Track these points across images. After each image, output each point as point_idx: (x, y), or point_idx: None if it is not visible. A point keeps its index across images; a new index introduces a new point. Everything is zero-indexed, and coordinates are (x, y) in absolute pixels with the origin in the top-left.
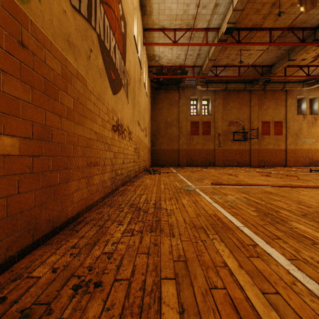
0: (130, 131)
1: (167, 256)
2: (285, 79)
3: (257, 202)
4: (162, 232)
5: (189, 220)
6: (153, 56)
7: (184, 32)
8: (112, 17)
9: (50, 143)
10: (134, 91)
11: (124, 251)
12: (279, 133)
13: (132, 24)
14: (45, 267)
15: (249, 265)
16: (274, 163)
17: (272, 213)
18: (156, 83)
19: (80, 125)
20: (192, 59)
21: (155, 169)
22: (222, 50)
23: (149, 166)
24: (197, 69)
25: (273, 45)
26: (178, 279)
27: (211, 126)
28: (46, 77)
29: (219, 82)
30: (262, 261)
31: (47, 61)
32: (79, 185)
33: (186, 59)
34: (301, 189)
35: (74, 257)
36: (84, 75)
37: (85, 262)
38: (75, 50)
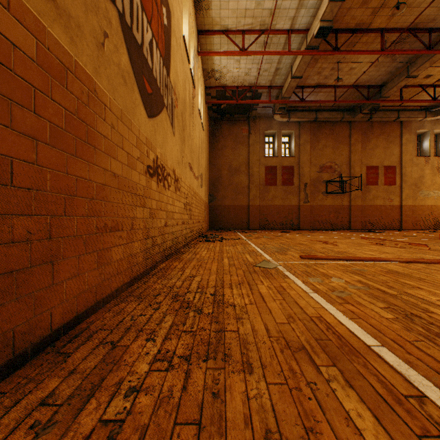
0: (178, 178)
1: (241, 434)
2: (400, 104)
3: (384, 290)
4: (227, 360)
5: (276, 329)
6: (212, 72)
7: (256, 35)
8: None
9: (7, 189)
10: (183, 118)
11: (149, 415)
12: (391, 182)
13: (180, 17)
14: None
15: None
16: (384, 226)
17: (418, 313)
18: (216, 112)
19: (83, 159)
20: (267, 76)
21: (214, 233)
22: (311, 63)
23: (206, 229)
24: (275, 90)
25: (386, 54)
26: None
27: (294, 172)
28: None
29: (305, 110)
30: None
31: None
32: (79, 265)
33: (259, 76)
34: None
35: (35, 437)
36: (91, 72)
37: None
38: (71, 23)
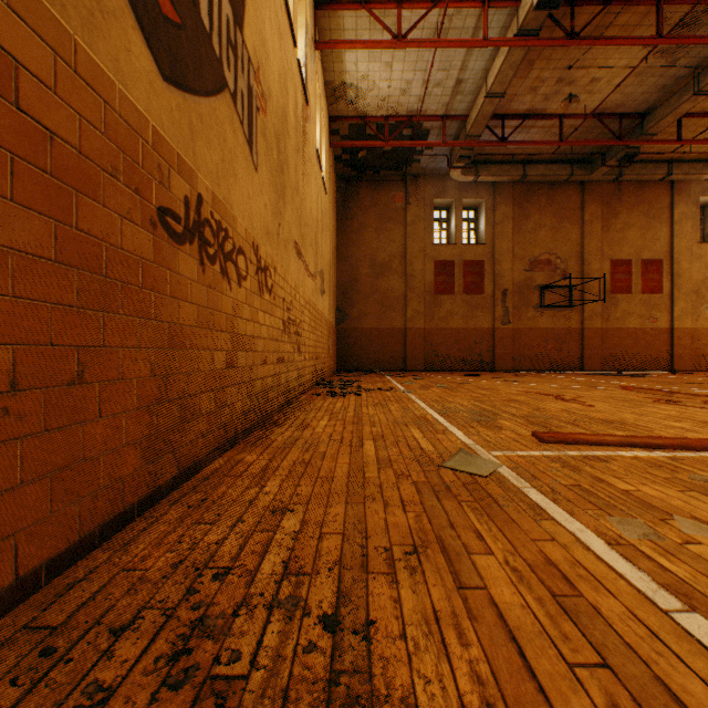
0: (267, 265)
1: None
2: (675, 150)
3: None
4: None
5: None
6: (342, 88)
7: (423, 11)
8: None
9: None
10: (281, 148)
11: None
12: (654, 289)
13: None
14: None
15: None
16: (643, 364)
17: None
18: (349, 167)
19: None
20: (441, 95)
21: (346, 378)
22: (520, 69)
23: (331, 370)
24: (453, 124)
25: (666, 44)
26: None
27: (484, 272)
28: None
29: (505, 162)
30: None
31: None
32: None
33: (427, 96)
34: None
35: None
36: None
37: None
38: None
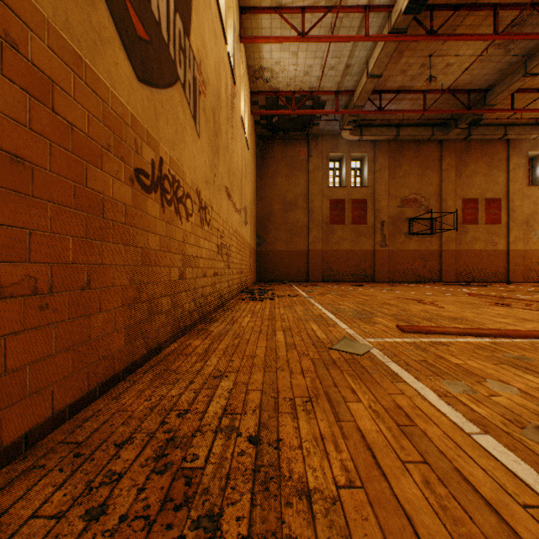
0: (206, 205)
1: None
2: (510, 116)
3: None
4: None
5: None
6: (260, 71)
7: (321, 15)
8: None
9: None
10: (216, 119)
11: None
12: (495, 220)
13: None
14: None
15: None
16: (486, 277)
17: None
18: (265, 129)
19: None
20: (334, 76)
21: (263, 288)
22: (393, 57)
23: (252, 282)
24: (344, 97)
25: (501, 40)
26: None
27: (367, 207)
28: None
29: (382, 125)
30: None
31: None
32: None
33: (324, 77)
34: None
35: None
36: None
37: None
38: None
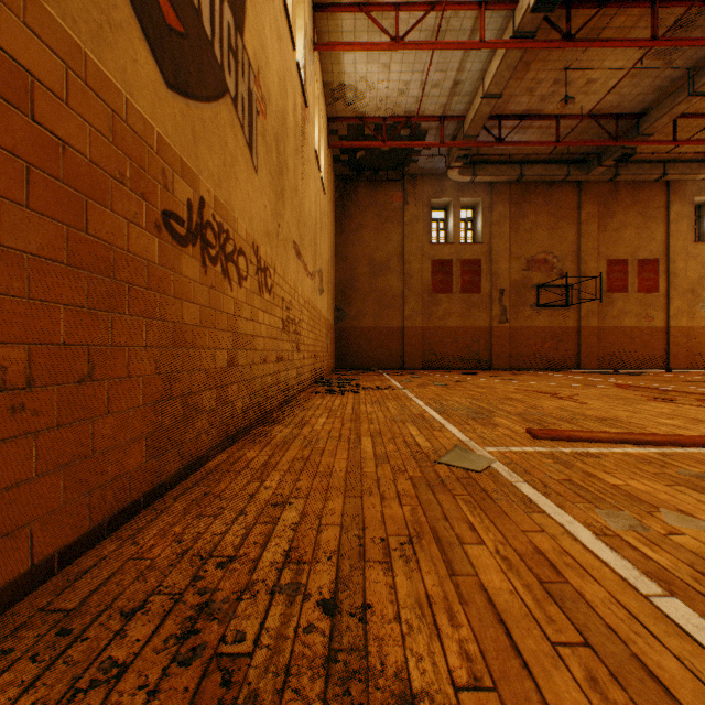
0: (266, 266)
1: None
2: (671, 150)
3: None
4: None
5: None
6: (340, 89)
7: (421, 13)
8: None
9: None
10: (281, 149)
11: None
12: (650, 288)
13: None
14: None
15: None
16: (639, 362)
17: None
18: (347, 167)
19: None
20: (438, 96)
21: (344, 377)
22: (517, 70)
23: (330, 369)
24: (451, 125)
25: (661, 46)
26: None
27: (481, 271)
28: None
29: (502, 162)
30: None
31: None
32: None
33: (424, 97)
34: None
35: None
36: None
37: None
38: None
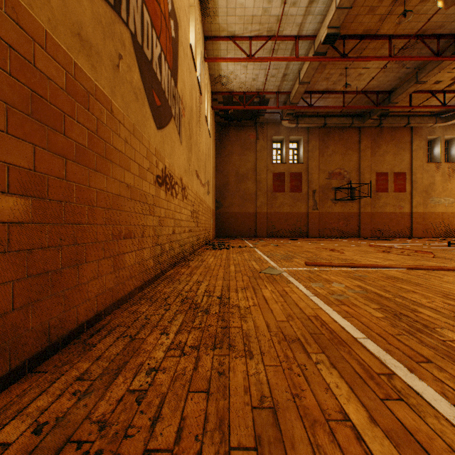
0: (185, 186)
1: (241, 398)
2: (410, 110)
3: (380, 294)
4: (232, 349)
5: (276, 325)
6: (219, 77)
7: (263, 41)
8: (156, 11)
9: (45, 202)
10: (190, 127)
11: (167, 387)
12: (401, 189)
13: (187, 27)
14: (22, 422)
15: (388, 418)
16: (394, 233)
17: (407, 313)
18: (223, 118)
19: (102, 173)
20: (275, 81)
21: (221, 241)
22: (319, 68)
23: (213, 237)
24: (283, 96)
25: (394, 60)
26: (261, 449)
27: (302, 179)
28: (36, 89)
29: (314, 116)
30: (410, 408)
31: (39, 62)
32: (98, 269)
33: (267, 82)
34: (442, 273)
35: (78, 400)
36: (108, 93)
37: (97, 410)
38: (92, 51)
